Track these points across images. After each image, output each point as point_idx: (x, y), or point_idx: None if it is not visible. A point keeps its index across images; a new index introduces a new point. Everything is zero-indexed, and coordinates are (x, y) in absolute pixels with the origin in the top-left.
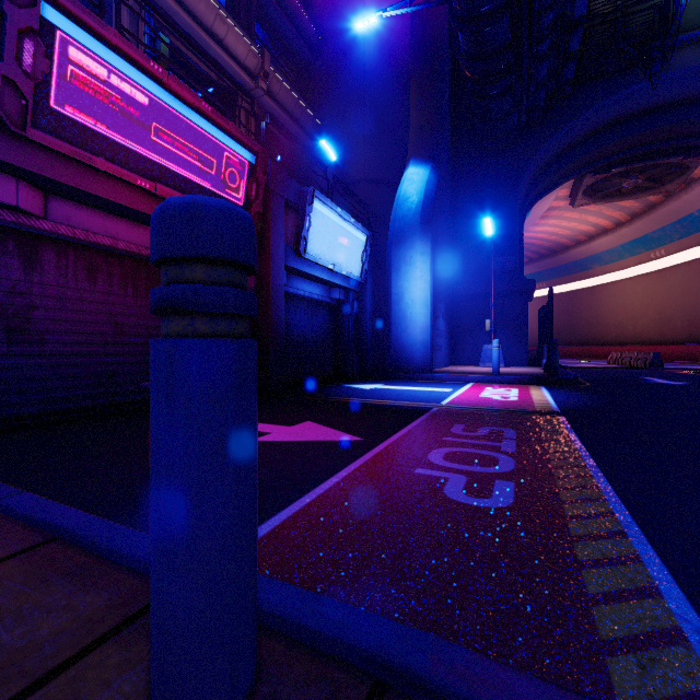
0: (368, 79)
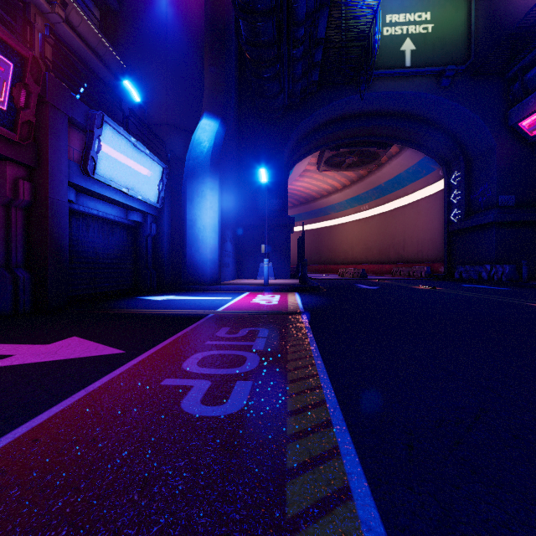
0: (170, 40)
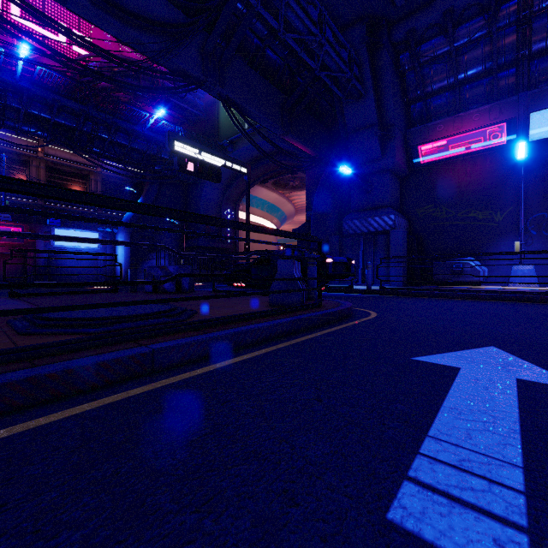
0: None
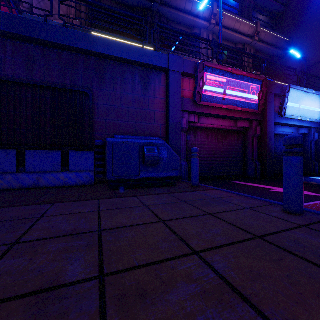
0: None
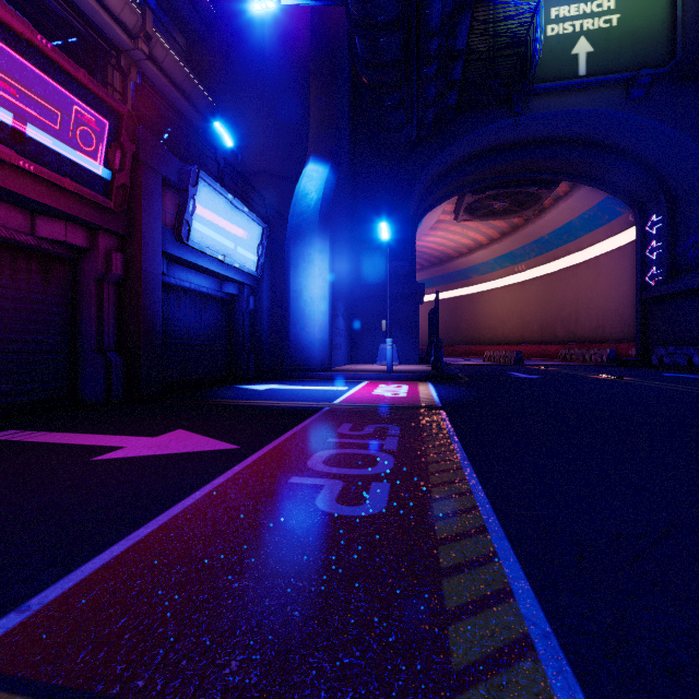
0: (267, 67)
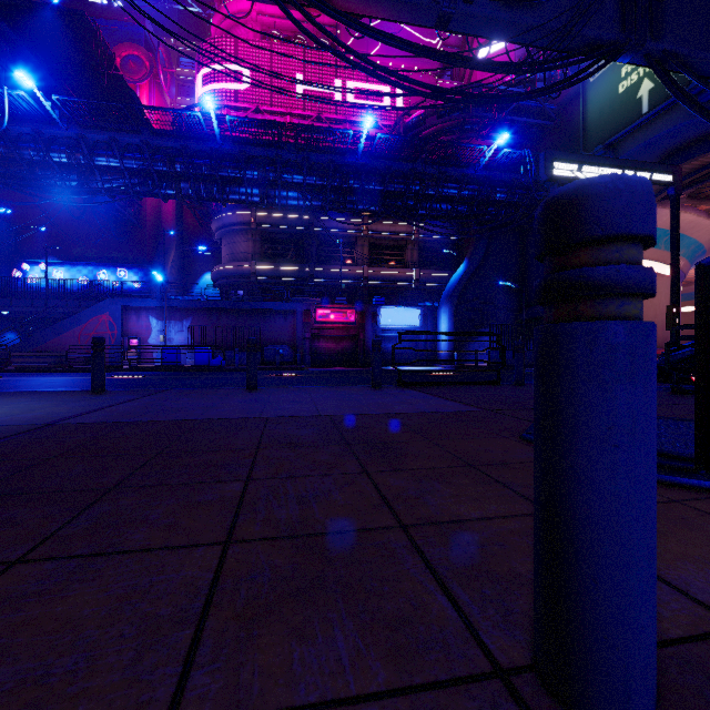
0: None
